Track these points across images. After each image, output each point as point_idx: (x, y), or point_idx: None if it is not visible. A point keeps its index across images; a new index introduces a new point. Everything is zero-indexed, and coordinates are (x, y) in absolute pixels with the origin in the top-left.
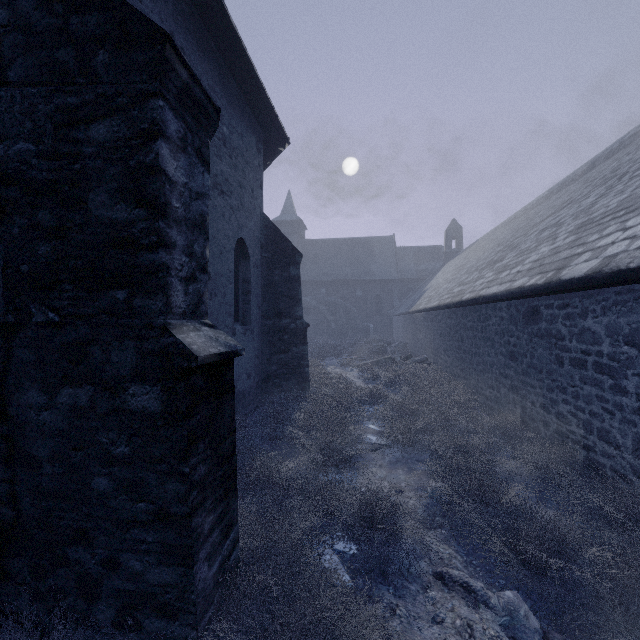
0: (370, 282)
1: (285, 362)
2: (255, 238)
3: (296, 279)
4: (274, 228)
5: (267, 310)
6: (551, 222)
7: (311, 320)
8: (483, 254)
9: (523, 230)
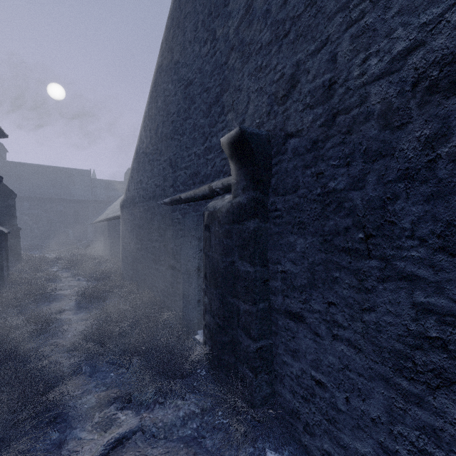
0: (70, 201)
1: None
2: None
3: (13, 206)
4: None
5: None
6: None
7: None
8: None
9: None
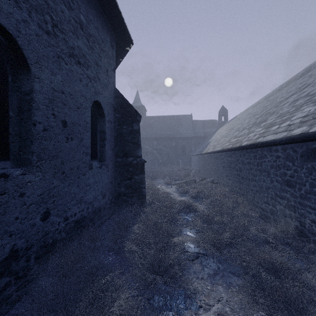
0: (179, 138)
1: (130, 185)
2: (109, 103)
3: (137, 131)
4: (122, 98)
5: (118, 151)
6: (300, 95)
7: (149, 158)
8: (244, 121)
9: (271, 105)
